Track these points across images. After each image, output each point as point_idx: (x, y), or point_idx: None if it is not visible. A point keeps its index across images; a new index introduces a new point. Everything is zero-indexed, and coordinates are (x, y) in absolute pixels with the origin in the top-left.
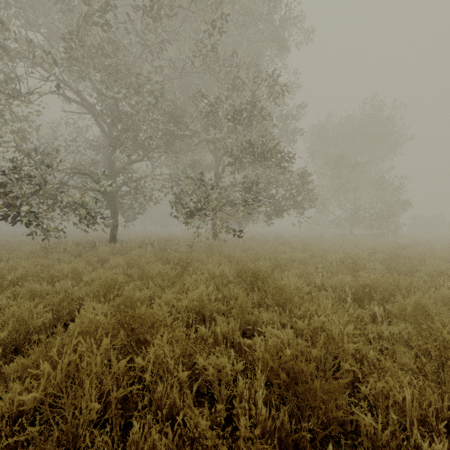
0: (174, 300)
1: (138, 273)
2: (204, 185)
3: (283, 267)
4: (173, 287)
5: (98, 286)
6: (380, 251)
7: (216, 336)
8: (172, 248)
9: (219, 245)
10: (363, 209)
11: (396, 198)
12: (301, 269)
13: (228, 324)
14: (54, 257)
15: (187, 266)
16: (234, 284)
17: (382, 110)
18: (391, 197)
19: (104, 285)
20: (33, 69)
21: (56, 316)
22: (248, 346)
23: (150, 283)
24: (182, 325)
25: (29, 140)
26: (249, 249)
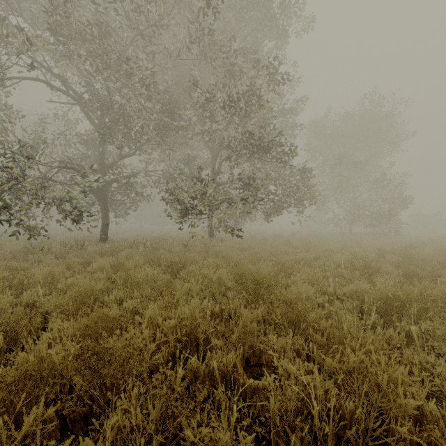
0: (159, 318)
1: (121, 279)
2: (199, 180)
3: (288, 271)
4: (159, 301)
5: (68, 298)
6: (389, 251)
7: (212, 371)
8: (166, 248)
9: (215, 244)
10: (363, 207)
11: (397, 196)
12: (309, 274)
13: (228, 353)
14: (35, 259)
15: (180, 269)
16: (233, 291)
17: (382, 106)
18: (392, 195)
19: (77, 296)
20: (16, 56)
21: (13, 336)
22: (255, 388)
23: (134, 292)
24: (168, 352)
25: (11, 132)
26: (248, 248)
